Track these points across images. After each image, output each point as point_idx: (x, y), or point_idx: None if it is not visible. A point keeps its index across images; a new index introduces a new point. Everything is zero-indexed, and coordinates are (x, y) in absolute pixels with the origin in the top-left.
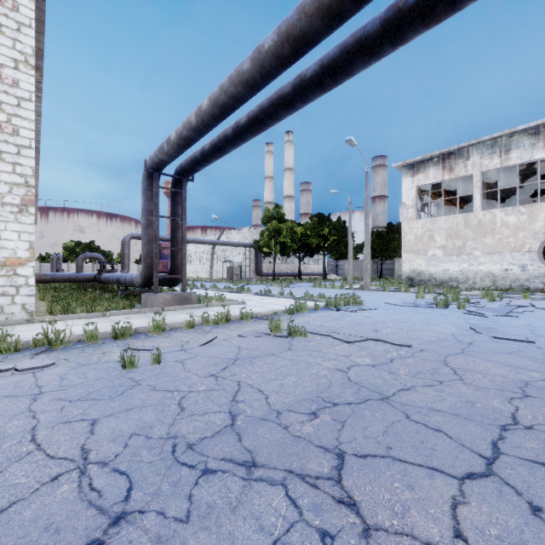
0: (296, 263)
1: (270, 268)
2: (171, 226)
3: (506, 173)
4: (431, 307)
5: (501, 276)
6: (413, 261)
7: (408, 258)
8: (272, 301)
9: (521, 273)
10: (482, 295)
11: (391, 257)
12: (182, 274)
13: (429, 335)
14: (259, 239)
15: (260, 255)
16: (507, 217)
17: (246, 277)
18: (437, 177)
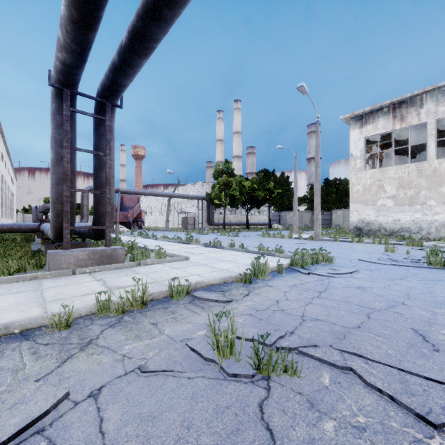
0: (244, 214)
1: (220, 219)
2: (94, 163)
3: None
4: (426, 268)
5: None
6: (361, 211)
7: (356, 208)
8: (221, 255)
9: None
10: None
11: (329, 209)
12: (106, 225)
13: None
14: (210, 192)
15: (211, 207)
16: None
17: (199, 226)
18: (387, 127)
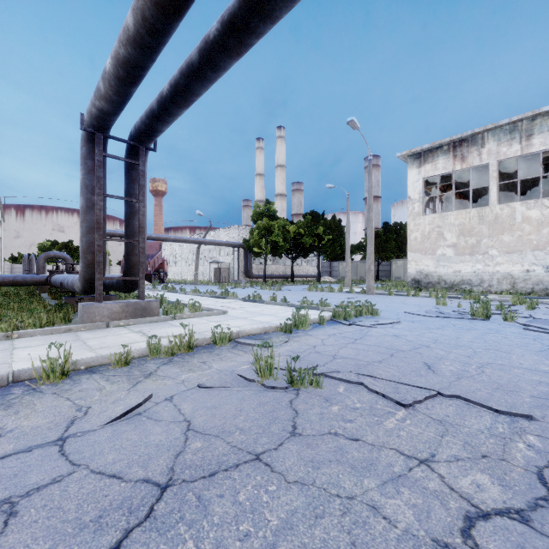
0: (288, 264)
1: (260, 270)
2: (125, 210)
3: (522, 163)
4: (468, 319)
5: (522, 278)
6: (419, 262)
7: (414, 258)
8: (261, 309)
9: (545, 275)
10: (513, 301)
11: (388, 258)
12: (139, 276)
13: (528, 380)
14: (248, 238)
15: (249, 256)
16: (528, 211)
17: (235, 279)
18: (447, 167)
